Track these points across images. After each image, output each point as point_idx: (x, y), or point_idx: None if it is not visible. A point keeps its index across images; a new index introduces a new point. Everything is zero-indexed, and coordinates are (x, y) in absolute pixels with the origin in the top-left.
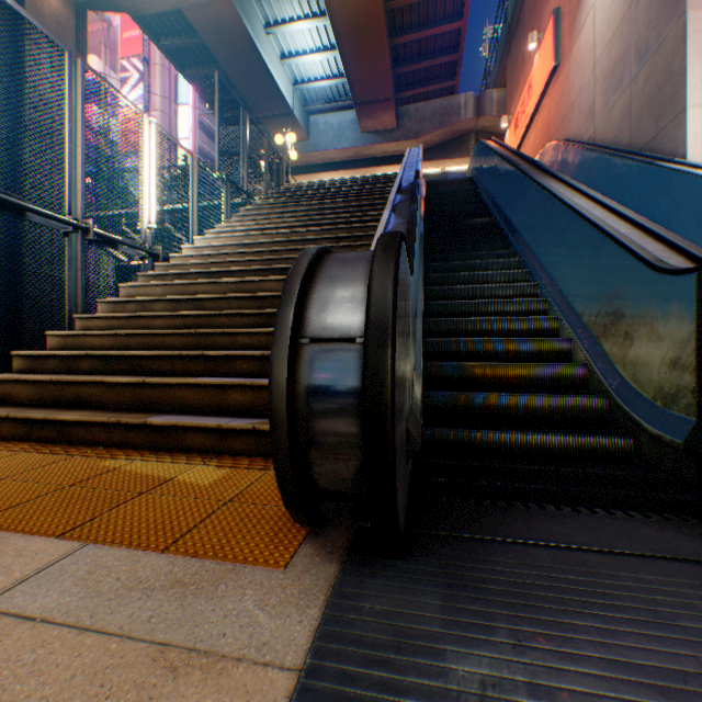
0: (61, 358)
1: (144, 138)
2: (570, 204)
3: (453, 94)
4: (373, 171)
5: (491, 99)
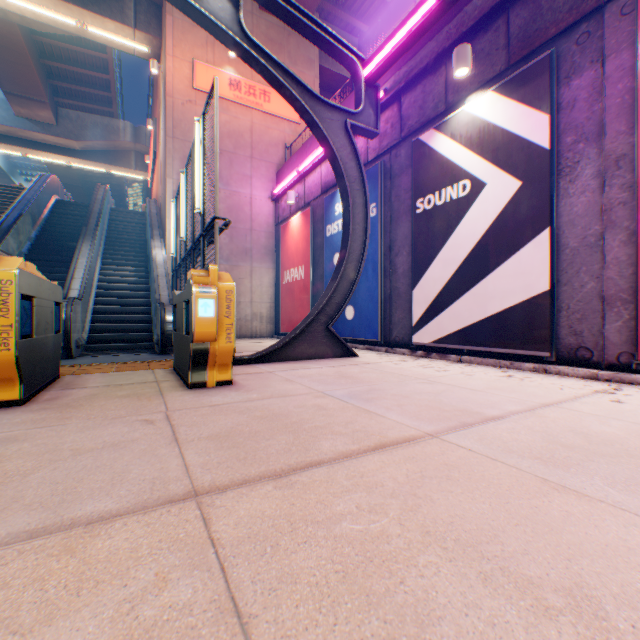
0: None
1: None
2: (74, 263)
3: (115, 117)
4: (34, 152)
5: (147, 134)
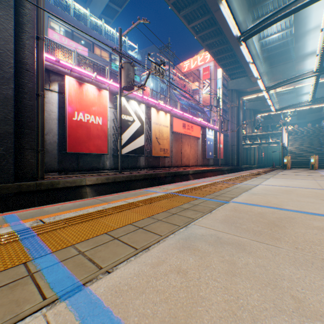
0: (292, 162)
1: (285, 136)
2: None
3: None
4: (298, 108)
5: None
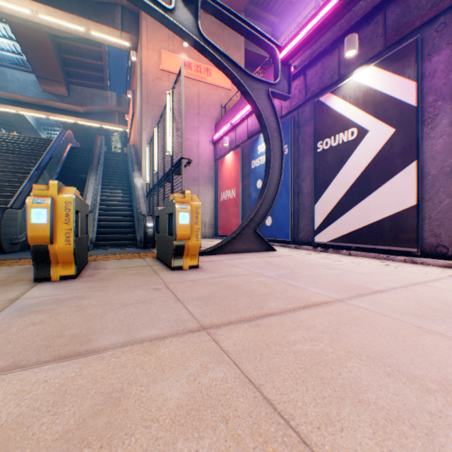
0: None
1: None
2: (86, 188)
3: (106, 90)
4: (54, 115)
5: (126, 100)
